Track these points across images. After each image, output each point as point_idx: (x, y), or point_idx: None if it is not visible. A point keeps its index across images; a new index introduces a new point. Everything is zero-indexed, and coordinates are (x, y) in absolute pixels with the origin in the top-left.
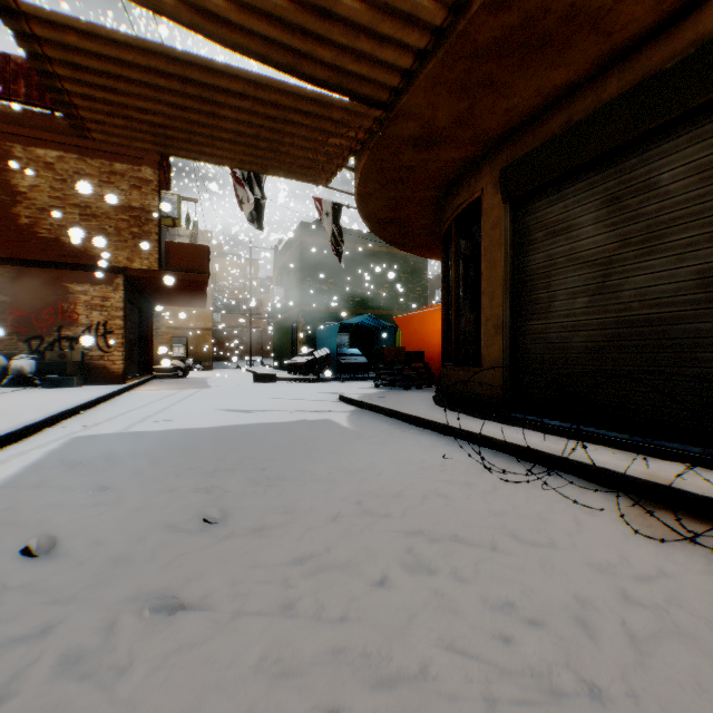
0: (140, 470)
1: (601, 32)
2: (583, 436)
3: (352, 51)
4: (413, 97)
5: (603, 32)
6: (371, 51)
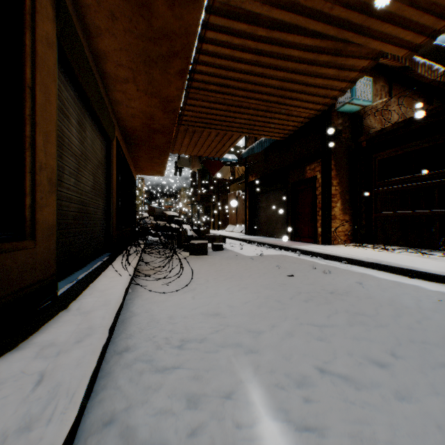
0: (380, 295)
1: (125, 67)
2: (99, 272)
3: (244, 34)
4: (196, 18)
5: (124, 67)
6: (233, 40)
